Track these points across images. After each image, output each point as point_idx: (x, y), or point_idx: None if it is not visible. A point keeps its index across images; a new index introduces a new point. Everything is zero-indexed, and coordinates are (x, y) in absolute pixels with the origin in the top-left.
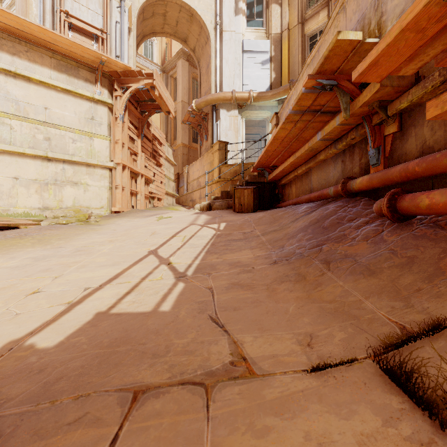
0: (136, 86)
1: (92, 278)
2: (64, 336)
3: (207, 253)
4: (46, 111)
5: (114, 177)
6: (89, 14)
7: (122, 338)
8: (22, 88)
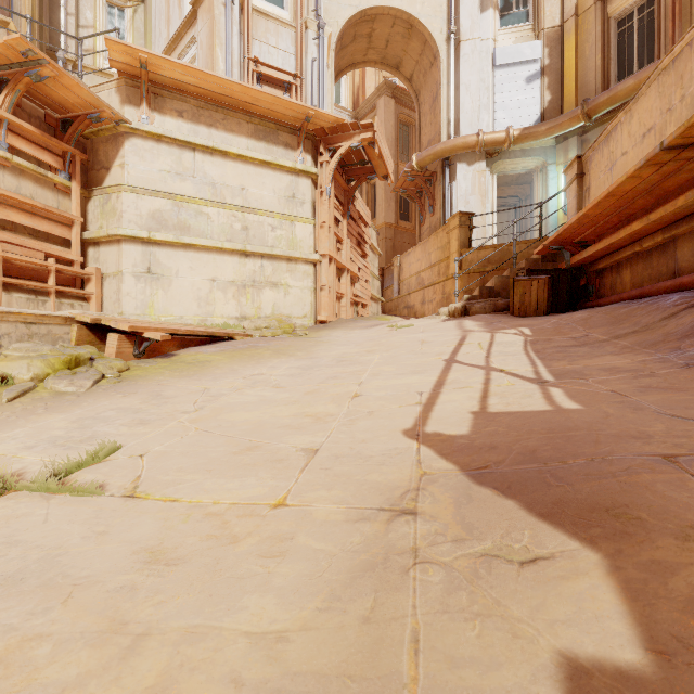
0: (348, 144)
1: (408, 384)
2: (467, 428)
3: (544, 360)
4: (243, 192)
5: (319, 274)
6: (280, 56)
7: (558, 427)
8: (218, 166)
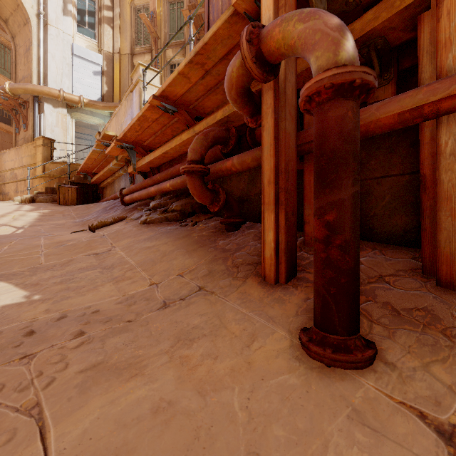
0: None
1: None
2: None
3: (36, 222)
4: None
5: None
6: None
7: (1, 237)
8: None
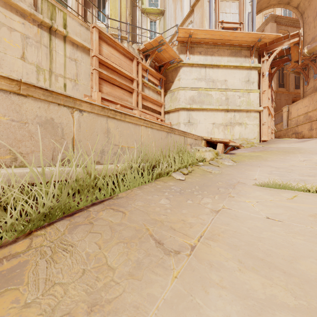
0: (281, 48)
1: None
2: None
3: None
4: (225, 82)
5: (261, 117)
6: (231, 16)
7: None
8: (215, 73)
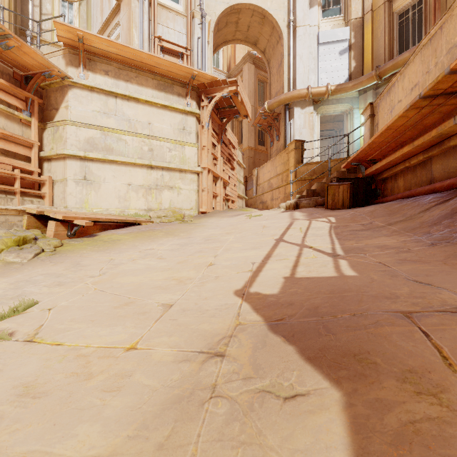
0: (220, 94)
1: (247, 256)
2: (278, 289)
3: (340, 240)
4: (149, 126)
5: (201, 180)
6: (176, 35)
7: (338, 289)
8: (133, 108)
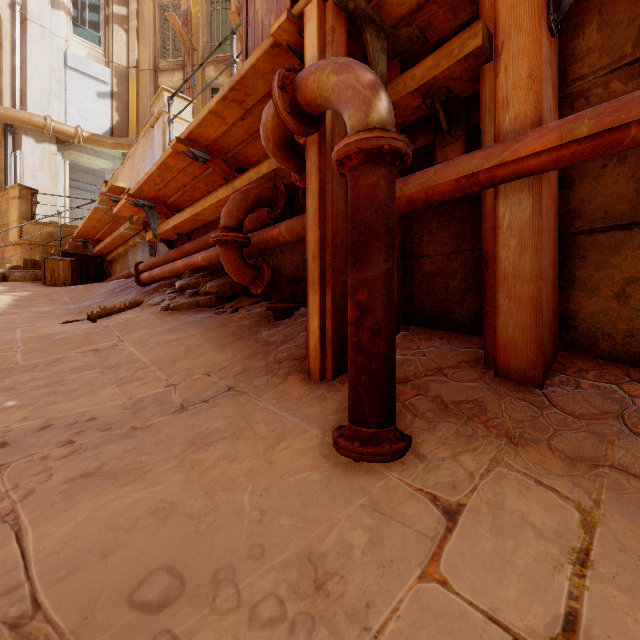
0: None
1: None
2: None
3: (8, 309)
4: None
5: None
6: None
7: None
8: None
